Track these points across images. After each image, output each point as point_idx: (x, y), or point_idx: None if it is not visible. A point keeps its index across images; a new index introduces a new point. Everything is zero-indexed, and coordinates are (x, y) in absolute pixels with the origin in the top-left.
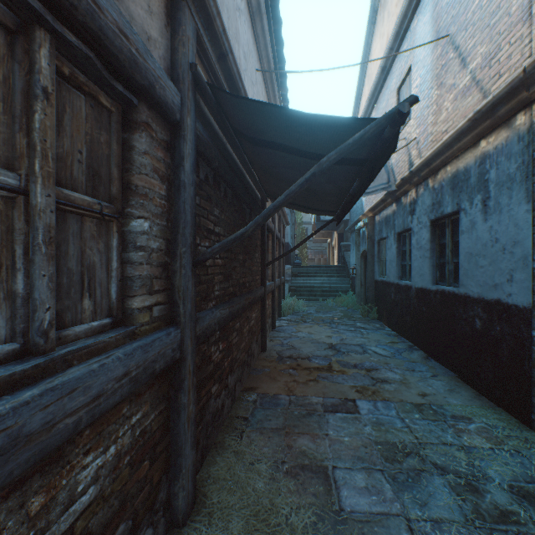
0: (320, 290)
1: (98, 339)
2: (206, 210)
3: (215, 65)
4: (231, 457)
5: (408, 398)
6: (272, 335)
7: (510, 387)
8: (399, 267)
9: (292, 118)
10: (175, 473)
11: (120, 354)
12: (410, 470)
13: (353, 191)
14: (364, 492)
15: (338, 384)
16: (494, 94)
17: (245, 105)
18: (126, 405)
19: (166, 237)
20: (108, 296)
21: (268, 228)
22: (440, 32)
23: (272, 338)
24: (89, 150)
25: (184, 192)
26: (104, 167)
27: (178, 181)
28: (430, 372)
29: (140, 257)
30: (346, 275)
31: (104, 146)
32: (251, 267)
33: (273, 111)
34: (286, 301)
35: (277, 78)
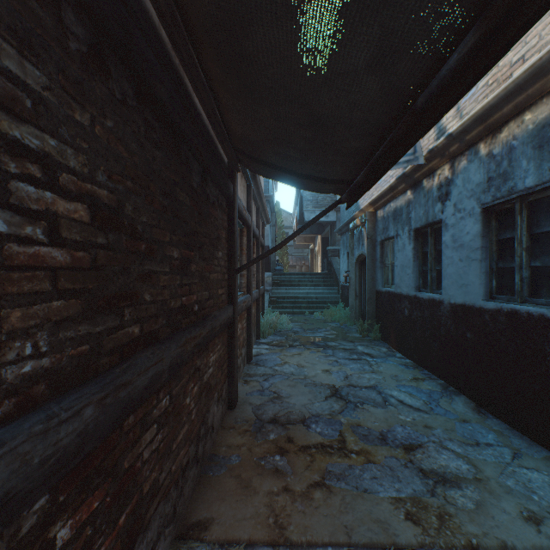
0: (305, 301)
1: None
2: None
3: None
4: None
5: (513, 534)
6: (247, 372)
7: None
8: (417, 274)
9: None
10: None
11: None
12: None
13: (431, 91)
14: None
15: (369, 496)
16: None
17: None
18: None
19: None
20: None
21: (241, 217)
22: None
23: (248, 377)
24: None
25: None
26: None
27: None
28: (505, 446)
29: None
30: (334, 283)
31: None
32: (205, 275)
33: None
34: (266, 317)
35: None
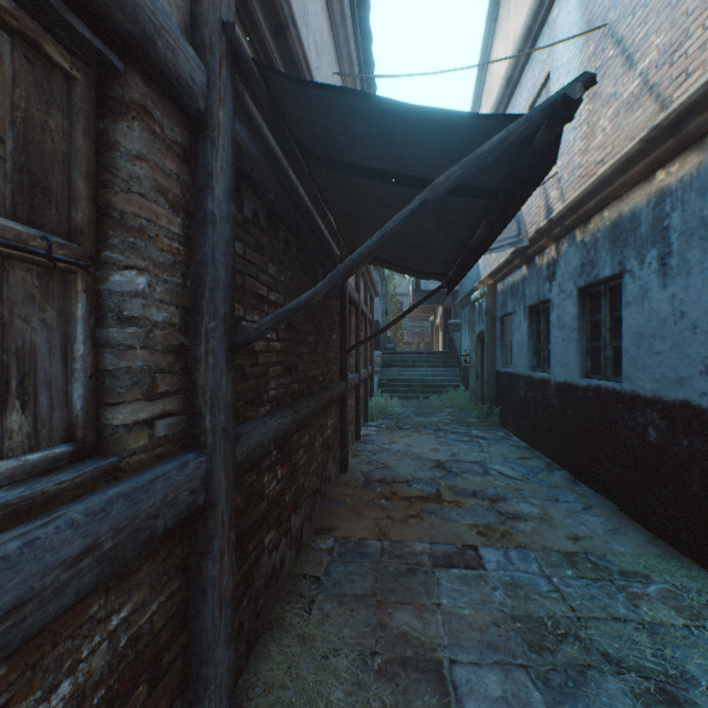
0: (421, 385)
1: (30, 489)
2: (254, 265)
3: (268, 42)
4: (293, 646)
5: (553, 543)
6: (355, 448)
7: (704, 529)
8: (532, 353)
9: (388, 117)
10: (197, 691)
11: (77, 513)
12: (569, 665)
13: (475, 241)
14: (500, 707)
15: (452, 523)
16: (682, 99)
17: (314, 98)
18: (98, 600)
19: (182, 304)
20: (66, 404)
21: (351, 299)
22: (593, 21)
23: (357, 452)
24: (20, 137)
25: (212, 231)
26: (56, 174)
27: (203, 213)
28: (580, 503)
29: (130, 337)
30: (455, 364)
31: (56, 137)
32: (326, 354)
33: (359, 106)
34: (375, 400)
35: (364, 89)
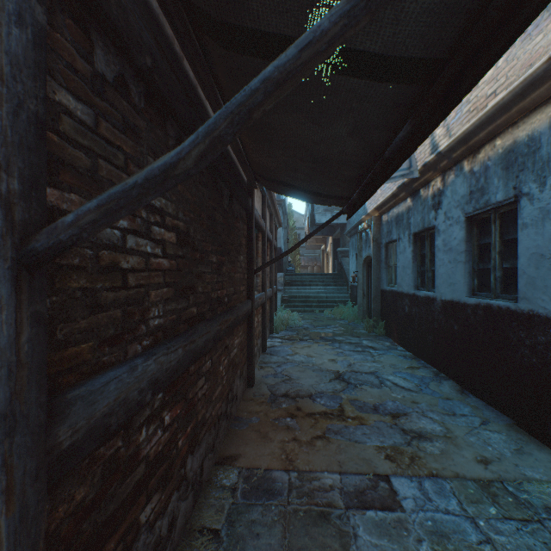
0: (316, 300)
1: None
2: (119, 150)
3: None
4: None
5: (465, 469)
6: (262, 360)
7: None
8: (416, 274)
9: None
10: None
11: None
12: None
13: (392, 149)
14: None
15: (359, 445)
16: None
17: None
18: None
19: None
20: None
21: (258, 225)
22: None
23: (263, 364)
24: None
25: None
26: None
27: None
28: (476, 416)
29: None
30: (344, 283)
31: None
32: (232, 275)
33: None
34: (279, 314)
35: None
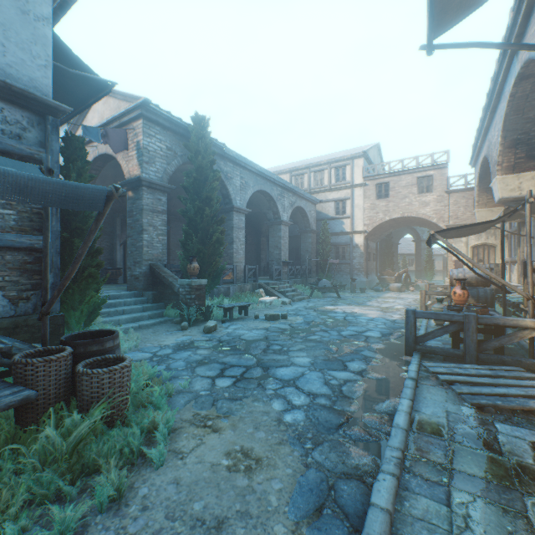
0: None
1: None
2: None
3: None
4: None
5: None
6: None
7: None
8: None
9: None
10: None
11: None
12: None
13: None
14: None
15: None
16: None
17: None
18: None
19: None
20: None
21: None
22: None
23: None
24: None
25: None
26: None
27: None
28: None
29: None
30: None
31: None
32: None
33: None
34: None
35: None
